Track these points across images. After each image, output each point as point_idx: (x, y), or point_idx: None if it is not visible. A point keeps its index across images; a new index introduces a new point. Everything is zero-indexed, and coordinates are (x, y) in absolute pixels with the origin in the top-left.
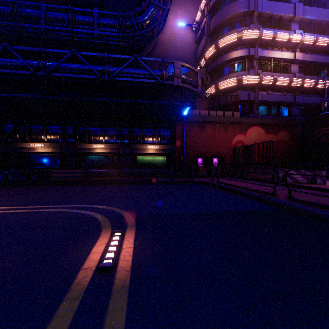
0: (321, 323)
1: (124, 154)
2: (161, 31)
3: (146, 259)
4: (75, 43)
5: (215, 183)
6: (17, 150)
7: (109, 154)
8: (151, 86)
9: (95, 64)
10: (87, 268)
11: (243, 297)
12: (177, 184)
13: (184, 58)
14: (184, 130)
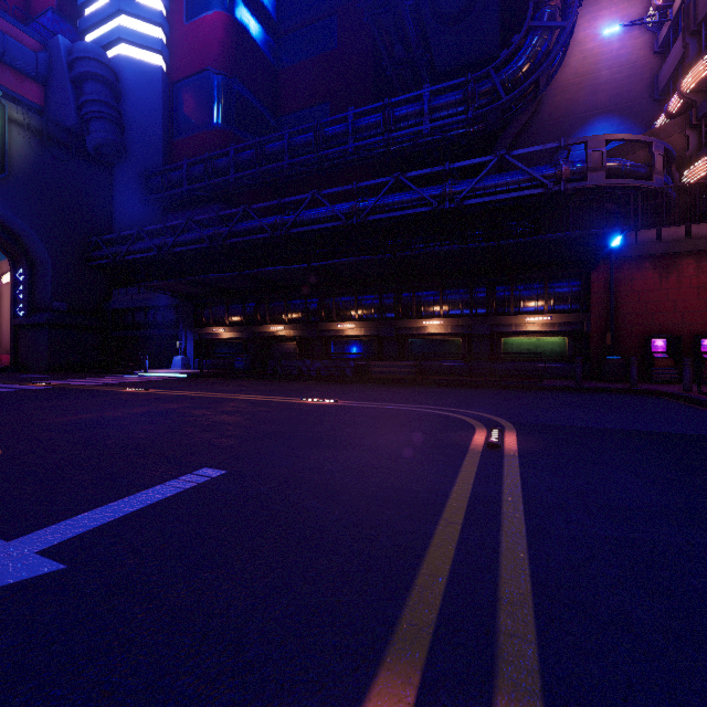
0: (706, 493)
1: (478, 336)
2: (557, 63)
3: (532, 448)
4: (393, 154)
5: (688, 395)
6: (323, 334)
7: (450, 336)
8: (533, 200)
9: (416, 166)
10: (476, 444)
11: (634, 475)
12: (591, 393)
13: (620, 103)
14: (615, 279)
